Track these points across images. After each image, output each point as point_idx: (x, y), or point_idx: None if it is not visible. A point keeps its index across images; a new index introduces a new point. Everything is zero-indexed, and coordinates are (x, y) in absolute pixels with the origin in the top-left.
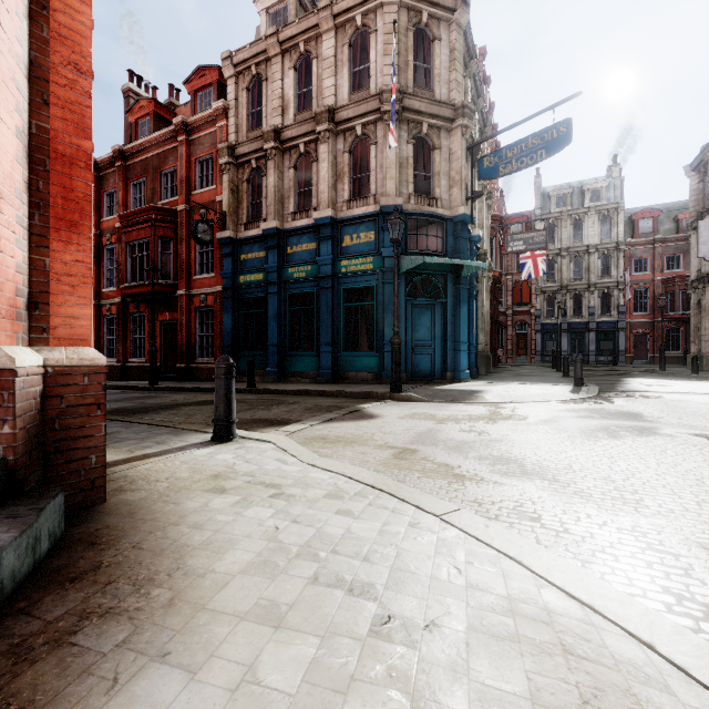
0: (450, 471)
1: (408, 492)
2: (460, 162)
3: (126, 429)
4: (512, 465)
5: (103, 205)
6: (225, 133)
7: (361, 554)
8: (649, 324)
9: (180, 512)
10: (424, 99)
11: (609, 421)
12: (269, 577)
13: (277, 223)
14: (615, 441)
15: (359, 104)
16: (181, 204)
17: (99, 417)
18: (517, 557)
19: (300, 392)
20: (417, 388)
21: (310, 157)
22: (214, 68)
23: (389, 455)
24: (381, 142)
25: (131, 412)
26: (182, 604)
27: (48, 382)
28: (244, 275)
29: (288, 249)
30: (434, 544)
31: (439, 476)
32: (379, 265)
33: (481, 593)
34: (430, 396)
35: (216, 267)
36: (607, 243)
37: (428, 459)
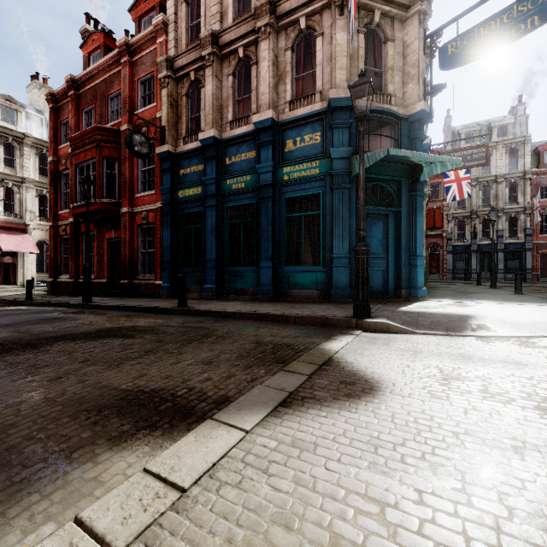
0: None
1: None
2: (417, 53)
3: None
4: None
5: (60, 134)
6: (164, 48)
7: None
8: None
9: None
10: None
11: None
12: None
13: (215, 132)
14: None
15: None
16: (124, 124)
17: None
18: None
19: (237, 315)
20: (379, 309)
21: (250, 63)
22: None
23: None
24: (328, 32)
25: None
26: None
27: None
28: (182, 190)
29: (226, 160)
30: None
31: None
32: (326, 169)
33: None
34: (410, 323)
35: (156, 184)
36: (514, 172)
37: None
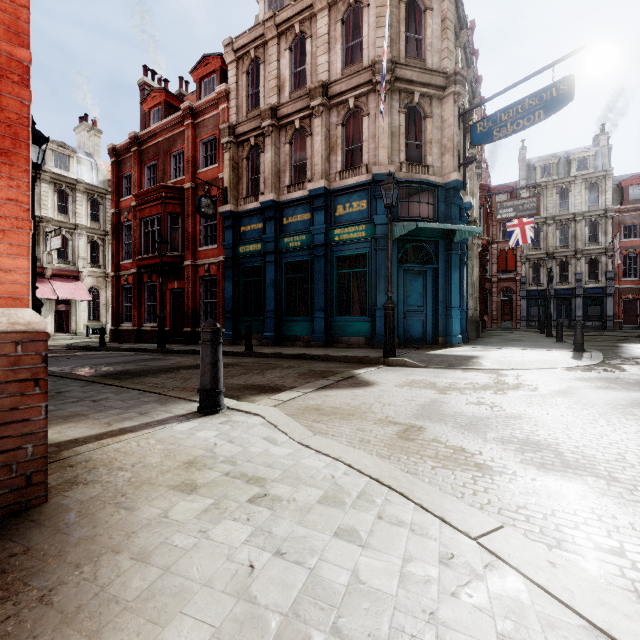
0: (470, 459)
1: (424, 492)
2: (452, 129)
3: (116, 395)
4: (546, 453)
5: (122, 187)
6: (226, 115)
7: (380, 638)
8: (639, 289)
9: (128, 525)
10: (416, 68)
11: (637, 394)
12: None
13: (274, 195)
14: None
15: (351, 77)
16: (187, 182)
17: (37, 395)
18: None
19: (295, 356)
20: (410, 353)
21: (305, 132)
22: (217, 56)
23: (392, 434)
24: (373, 113)
25: (132, 375)
26: None
27: None
28: (243, 245)
29: (284, 220)
30: (490, 610)
31: (458, 467)
32: (371, 232)
33: None
34: (424, 361)
35: (218, 239)
36: (595, 210)
37: (439, 440)
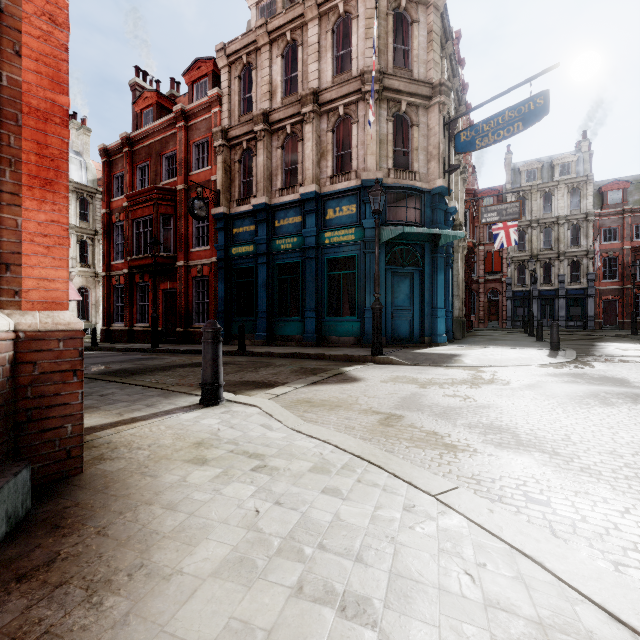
0: (439, 440)
1: (398, 465)
2: (437, 137)
3: (121, 390)
4: (505, 435)
5: (113, 187)
6: (219, 118)
7: (353, 551)
8: (618, 290)
9: (155, 487)
10: (403, 78)
11: (596, 387)
12: (245, 584)
13: (266, 199)
14: (609, 409)
15: (341, 86)
16: (180, 184)
17: (75, 384)
18: (536, 556)
19: (287, 355)
20: (396, 351)
21: (296, 138)
22: (209, 60)
23: (375, 421)
24: (362, 120)
25: (130, 373)
26: (137, 622)
27: (19, 348)
28: (236, 247)
29: (276, 223)
30: (436, 536)
31: (429, 446)
32: (360, 236)
33: (505, 615)
34: (410, 359)
35: (211, 240)
36: (577, 214)
37: (415, 426)
